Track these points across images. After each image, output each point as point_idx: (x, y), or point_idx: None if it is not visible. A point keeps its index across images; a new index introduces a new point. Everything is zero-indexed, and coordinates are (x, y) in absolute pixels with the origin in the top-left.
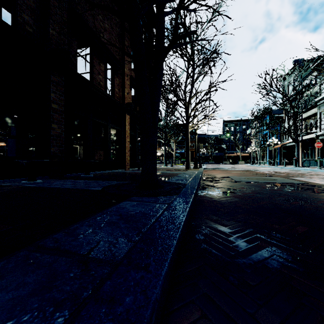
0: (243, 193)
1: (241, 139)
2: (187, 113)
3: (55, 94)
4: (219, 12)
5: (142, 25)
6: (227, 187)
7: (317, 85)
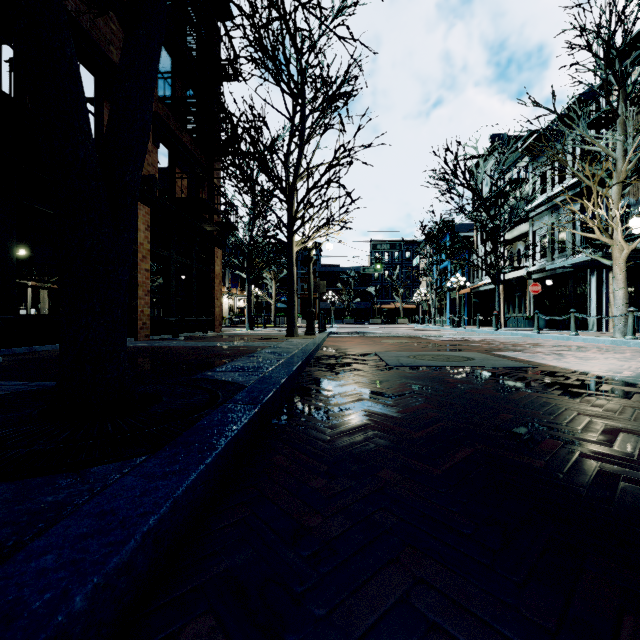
0: (403, 407)
1: (403, 278)
2: (290, 211)
3: None
4: None
5: None
6: (364, 385)
7: (529, 182)
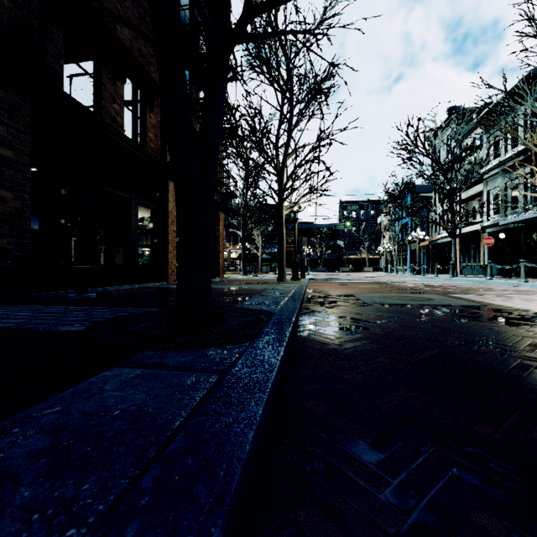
0: (383, 328)
1: (368, 233)
2: (280, 183)
3: (7, 128)
4: (336, 10)
5: (200, 23)
6: (351, 315)
7: (483, 148)
